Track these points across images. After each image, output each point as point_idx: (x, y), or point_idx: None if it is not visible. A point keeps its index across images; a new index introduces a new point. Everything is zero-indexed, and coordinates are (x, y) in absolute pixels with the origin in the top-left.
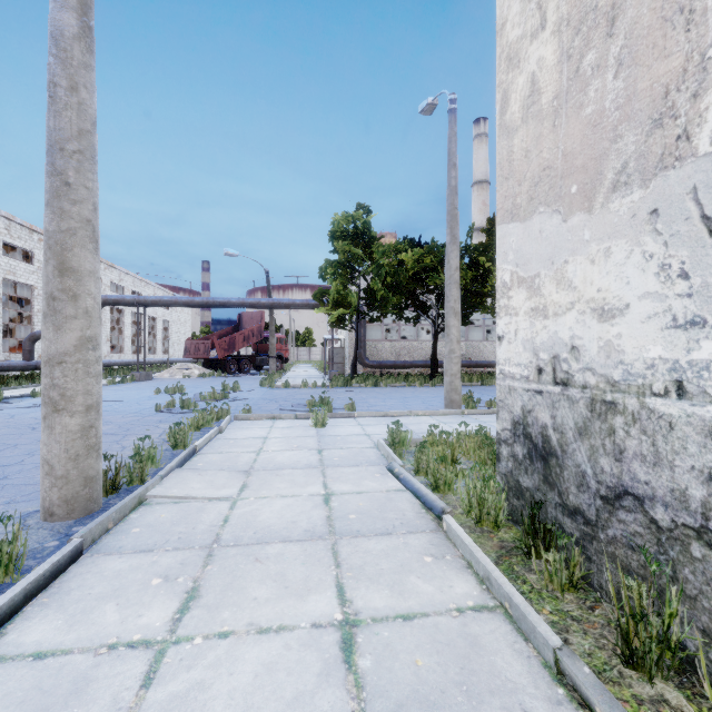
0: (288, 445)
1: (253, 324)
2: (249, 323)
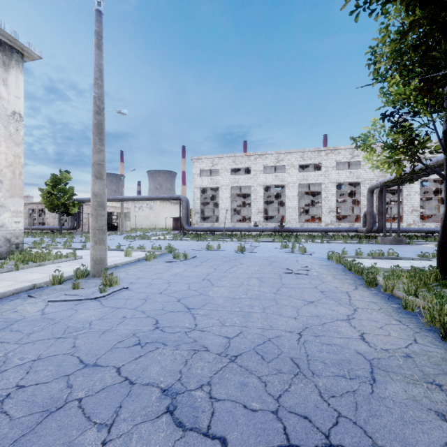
0: (111, 254)
1: None
2: None
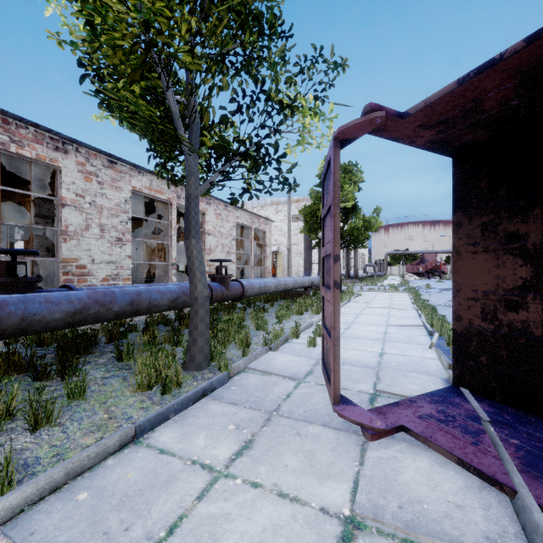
0: None
1: (430, 257)
2: (428, 257)
